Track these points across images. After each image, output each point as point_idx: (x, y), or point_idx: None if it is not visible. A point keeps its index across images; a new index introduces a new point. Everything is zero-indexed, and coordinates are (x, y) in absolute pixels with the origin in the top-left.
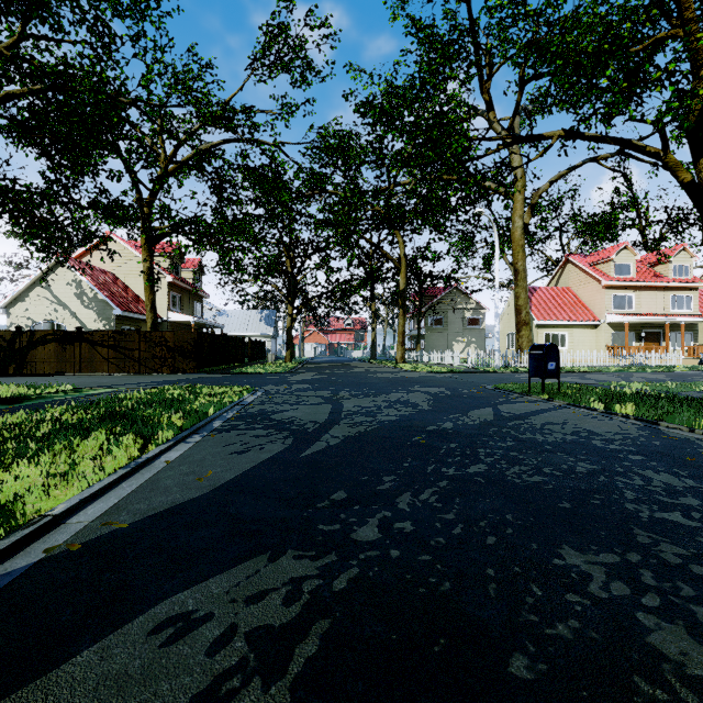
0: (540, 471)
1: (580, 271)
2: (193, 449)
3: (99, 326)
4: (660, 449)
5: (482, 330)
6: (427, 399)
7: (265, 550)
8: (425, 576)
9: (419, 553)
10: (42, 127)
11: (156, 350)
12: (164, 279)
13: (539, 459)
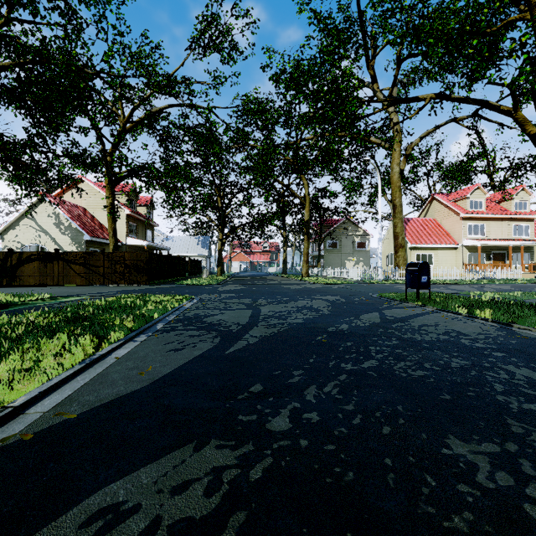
0: (422, 366)
1: (443, 206)
2: (139, 347)
3: (73, 248)
4: (517, 347)
5: (368, 251)
6: (327, 305)
7: (191, 440)
8: (331, 465)
9: (324, 442)
10: (25, 93)
11: (116, 267)
12: (123, 212)
13: (420, 356)
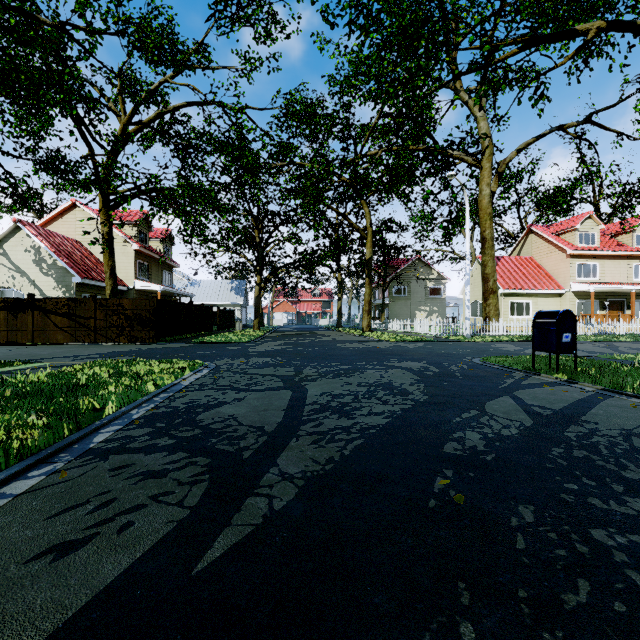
0: None
1: (543, 241)
2: None
3: (58, 294)
4: None
5: (444, 299)
6: (414, 380)
7: None
8: None
9: None
10: None
11: (113, 319)
12: (130, 247)
13: None
